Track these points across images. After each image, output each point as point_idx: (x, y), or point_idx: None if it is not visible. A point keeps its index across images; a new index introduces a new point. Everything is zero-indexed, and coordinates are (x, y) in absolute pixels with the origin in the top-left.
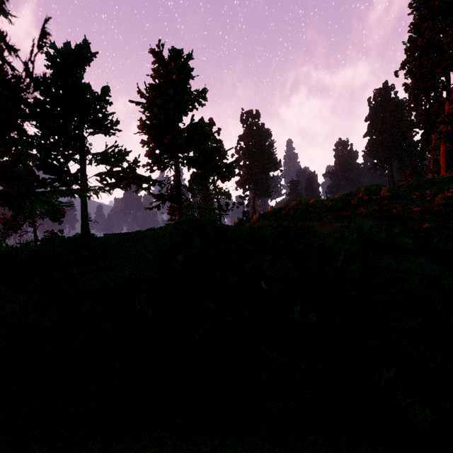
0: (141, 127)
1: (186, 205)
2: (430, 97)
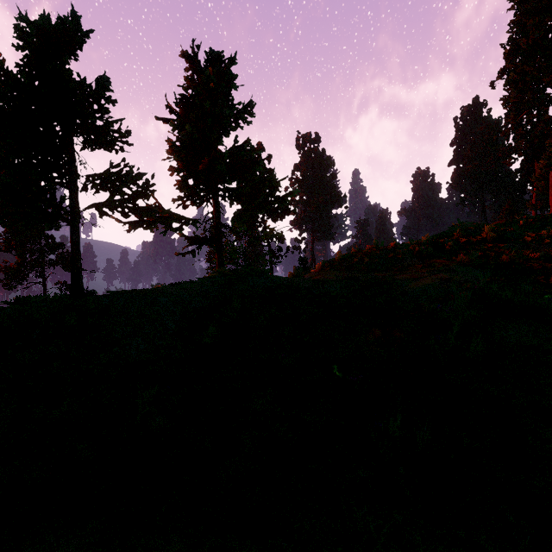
0: (171, 151)
1: (228, 250)
2: (533, 115)
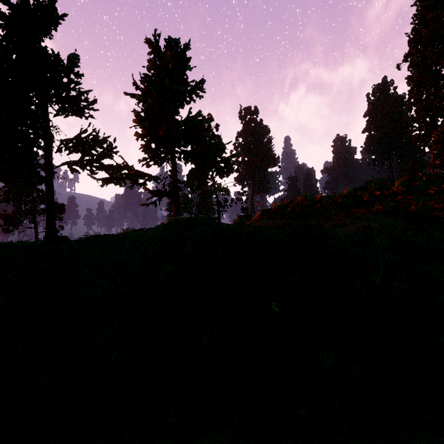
0: (137, 120)
1: (184, 201)
2: (431, 91)
